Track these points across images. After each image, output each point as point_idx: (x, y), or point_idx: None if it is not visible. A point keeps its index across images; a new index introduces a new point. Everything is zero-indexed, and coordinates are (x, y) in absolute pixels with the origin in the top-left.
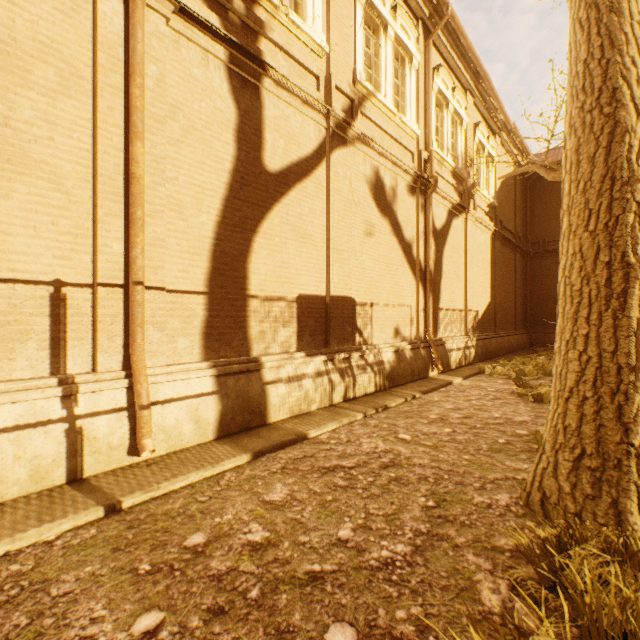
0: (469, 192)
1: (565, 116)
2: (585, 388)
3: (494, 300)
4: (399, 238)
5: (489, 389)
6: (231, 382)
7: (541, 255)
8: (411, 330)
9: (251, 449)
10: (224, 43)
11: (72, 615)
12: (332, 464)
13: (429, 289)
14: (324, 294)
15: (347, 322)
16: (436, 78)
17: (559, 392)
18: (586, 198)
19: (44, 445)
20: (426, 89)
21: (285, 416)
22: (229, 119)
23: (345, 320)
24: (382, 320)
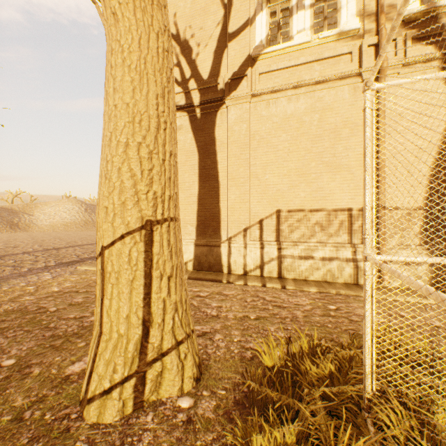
0: None
1: None
2: None
3: None
4: None
5: None
6: None
7: None
8: None
9: None
10: (437, 58)
11: (356, 310)
12: None
13: None
14: None
15: None
16: None
17: None
18: None
19: (345, 267)
20: None
21: None
22: (442, 99)
23: None
24: None
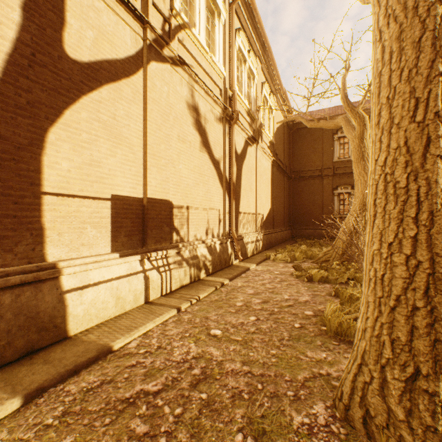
0: (259, 129)
1: (378, 10)
2: (415, 297)
3: (273, 207)
4: (210, 154)
5: (276, 272)
6: (7, 298)
7: (298, 179)
8: (219, 229)
9: (25, 388)
10: None
11: None
12: (134, 391)
13: (233, 197)
14: (141, 196)
15: (165, 222)
16: (237, 37)
17: (381, 299)
18: (412, 86)
19: None
20: (230, 43)
21: (92, 324)
22: None
23: (163, 221)
24: (197, 221)
